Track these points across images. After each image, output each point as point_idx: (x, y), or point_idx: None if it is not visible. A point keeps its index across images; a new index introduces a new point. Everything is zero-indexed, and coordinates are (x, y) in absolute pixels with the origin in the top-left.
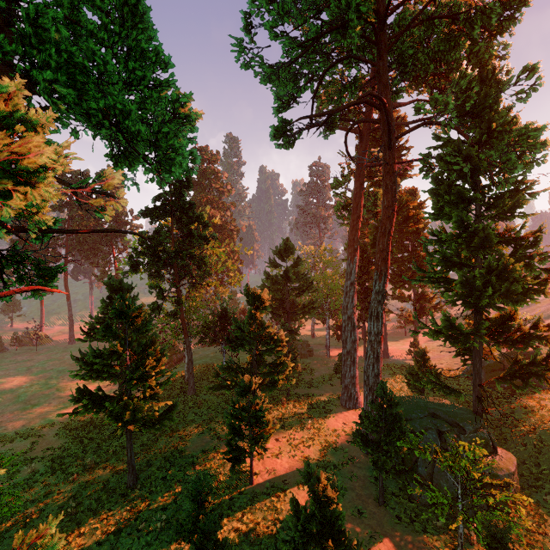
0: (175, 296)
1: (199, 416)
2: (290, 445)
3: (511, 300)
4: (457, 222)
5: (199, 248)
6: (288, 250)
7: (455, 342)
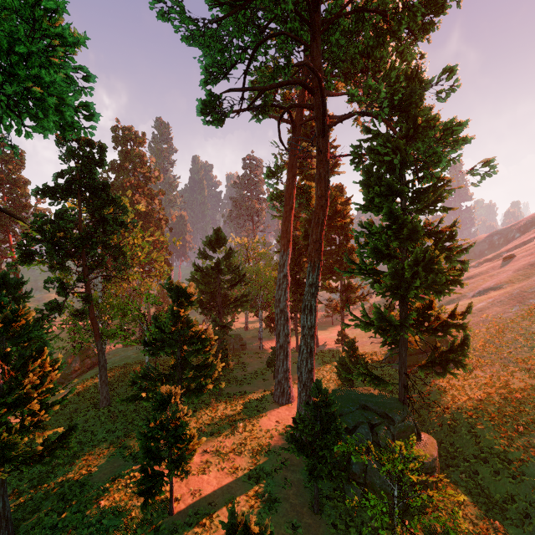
0: (83, 292)
1: (112, 432)
2: (219, 455)
3: (435, 291)
4: (387, 213)
5: (117, 236)
6: (219, 241)
7: (385, 333)
